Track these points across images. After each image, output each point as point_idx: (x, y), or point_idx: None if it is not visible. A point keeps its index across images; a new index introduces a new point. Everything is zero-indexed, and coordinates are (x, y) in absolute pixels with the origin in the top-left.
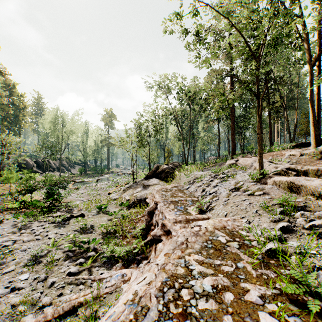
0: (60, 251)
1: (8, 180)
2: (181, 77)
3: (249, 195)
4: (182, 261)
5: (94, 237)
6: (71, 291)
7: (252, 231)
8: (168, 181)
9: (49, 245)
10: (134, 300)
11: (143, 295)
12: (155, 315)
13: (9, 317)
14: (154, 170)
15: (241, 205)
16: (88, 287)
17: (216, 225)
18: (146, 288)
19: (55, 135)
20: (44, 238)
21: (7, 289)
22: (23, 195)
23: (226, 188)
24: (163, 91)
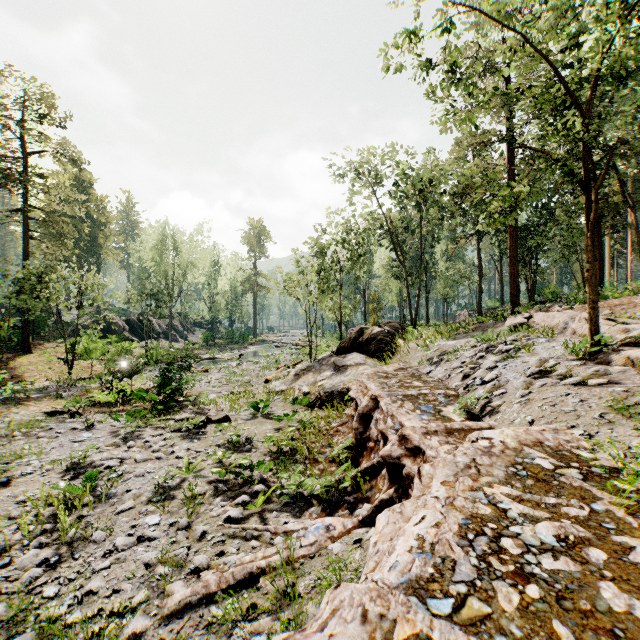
0: (201, 480)
1: (89, 353)
2: (404, 152)
3: (576, 386)
4: (480, 495)
5: (256, 459)
6: (238, 549)
7: (606, 449)
8: (384, 359)
9: (181, 470)
10: (423, 547)
11: (435, 541)
12: (470, 571)
13: (145, 583)
14: (355, 337)
15: (562, 404)
16: (267, 544)
17: (522, 438)
18: (435, 531)
19: (161, 271)
20: (168, 456)
21: (130, 538)
22: (120, 380)
23: (518, 371)
24: (366, 181)
